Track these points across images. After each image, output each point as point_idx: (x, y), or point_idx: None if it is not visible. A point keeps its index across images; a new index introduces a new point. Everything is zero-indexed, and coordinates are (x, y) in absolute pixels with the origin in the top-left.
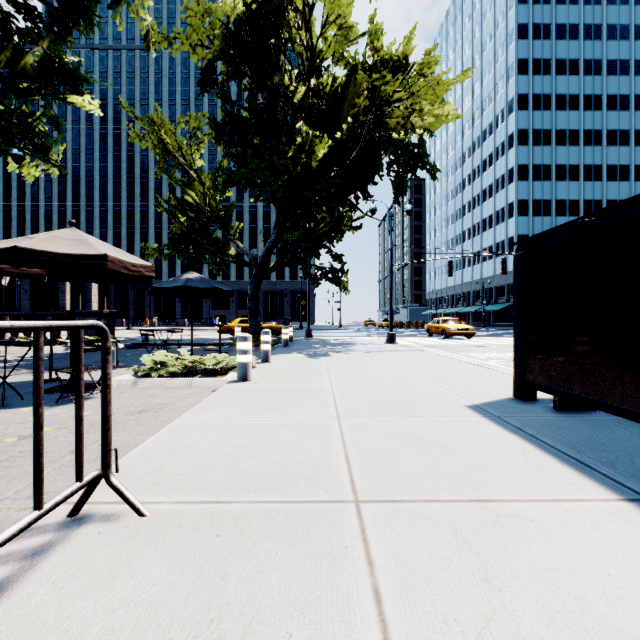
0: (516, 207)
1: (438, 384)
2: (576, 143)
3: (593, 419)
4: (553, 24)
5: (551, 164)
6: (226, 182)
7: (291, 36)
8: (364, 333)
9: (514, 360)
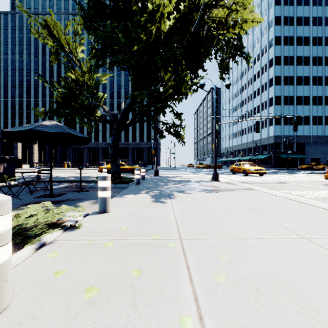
0: (274, 100)
1: None
2: (308, 64)
3: None
4: None
5: (294, 76)
6: (96, 64)
7: None
8: (190, 172)
9: None
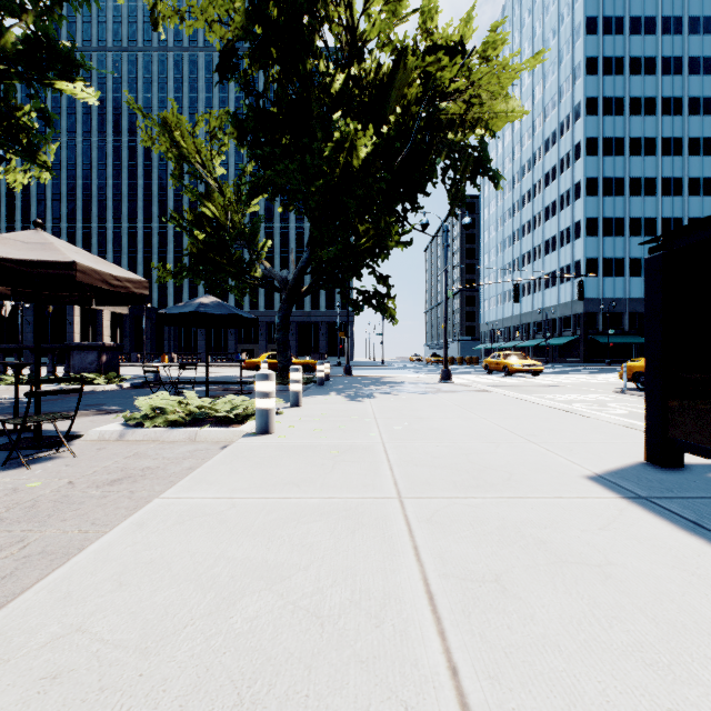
0: (584, 226)
1: (528, 439)
2: (653, 153)
3: None
4: (626, 17)
5: (624, 177)
6: (251, 192)
7: (327, 14)
8: (411, 370)
9: (647, 408)
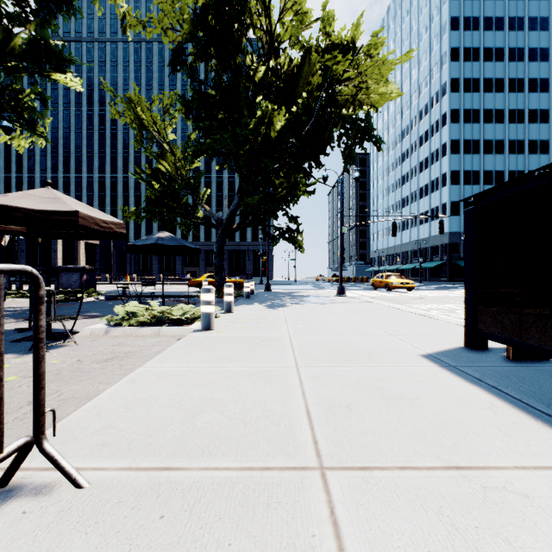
0: (449, 177)
1: (389, 333)
2: (501, 121)
3: (549, 369)
4: (481, 17)
5: (479, 139)
6: (195, 153)
7: (252, 22)
8: (316, 287)
9: (465, 311)
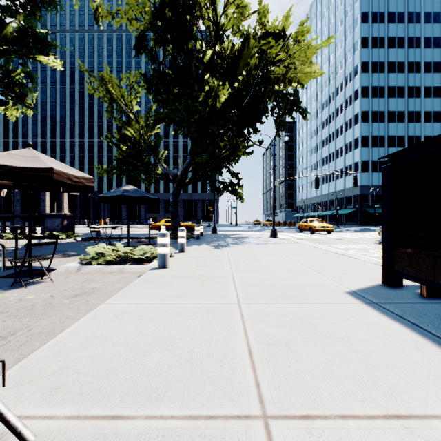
0: (360, 141)
1: (317, 271)
2: (402, 96)
3: None
4: (386, 12)
5: (385, 111)
6: (155, 121)
7: (201, 14)
8: (253, 230)
9: (383, 253)
